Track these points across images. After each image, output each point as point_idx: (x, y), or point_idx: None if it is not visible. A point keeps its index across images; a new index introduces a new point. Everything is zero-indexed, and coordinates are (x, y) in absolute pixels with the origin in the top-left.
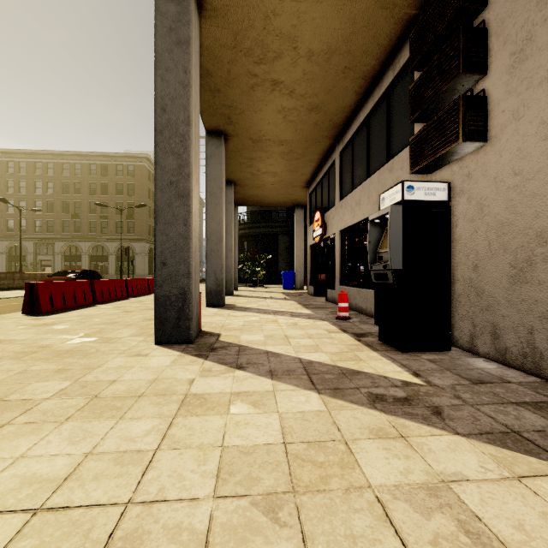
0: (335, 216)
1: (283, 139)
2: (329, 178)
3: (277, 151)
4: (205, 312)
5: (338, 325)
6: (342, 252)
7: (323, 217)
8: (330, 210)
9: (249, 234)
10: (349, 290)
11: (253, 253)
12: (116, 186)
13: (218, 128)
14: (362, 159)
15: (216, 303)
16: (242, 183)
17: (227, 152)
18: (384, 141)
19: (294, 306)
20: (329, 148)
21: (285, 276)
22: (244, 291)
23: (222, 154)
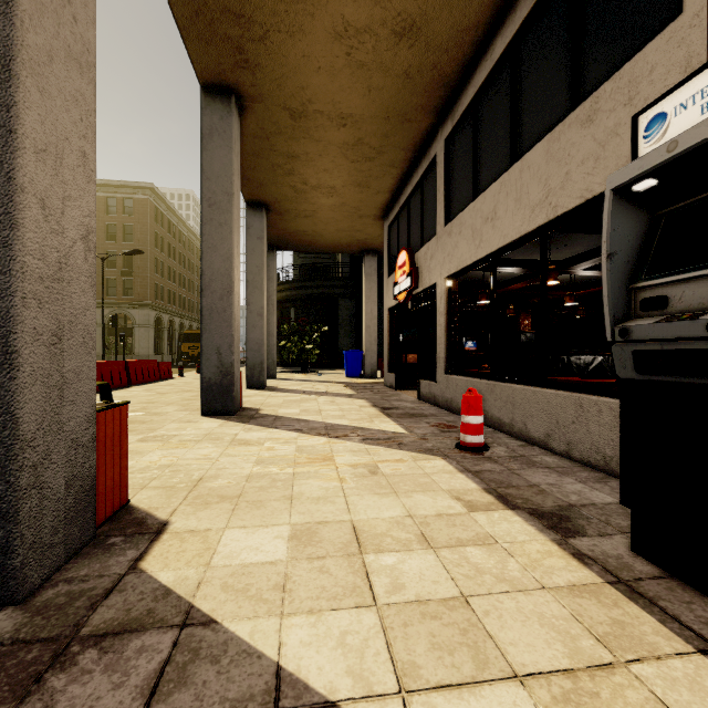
0: (436, 252)
1: (346, 113)
2: (423, 192)
3: (336, 139)
4: (191, 429)
5: (475, 474)
6: (450, 314)
7: (412, 259)
8: (427, 244)
9: (297, 296)
10: (469, 384)
11: (303, 323)
12: (105, 228)
13: (223, 77)
14: (498, 133)
15: (220, 408)
16: (280, 208)
17: (247, 140)
18: (560, 72)
19: (365, 411)
20: (425, 137)
21: (349, 358)
22: (285, 380)
23: (232, 130)
